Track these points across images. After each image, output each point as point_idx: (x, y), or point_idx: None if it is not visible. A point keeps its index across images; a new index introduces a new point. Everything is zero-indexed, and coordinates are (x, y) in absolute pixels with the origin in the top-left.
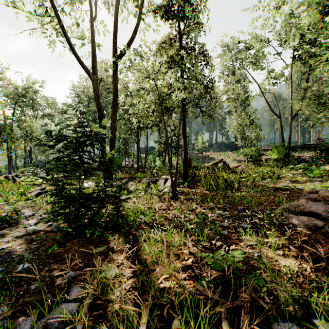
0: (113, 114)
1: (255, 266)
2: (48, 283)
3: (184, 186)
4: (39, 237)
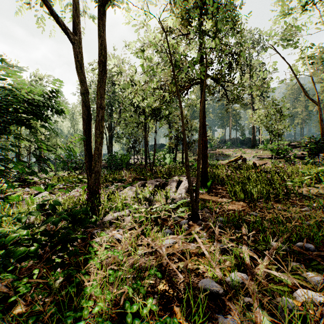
0: (99, 86)
1: None
2: None
3: (203, 192)
4: None
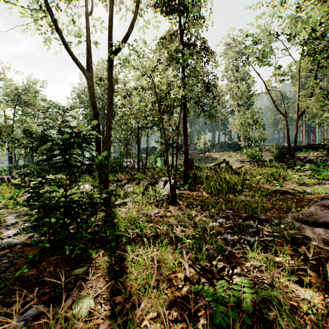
0: (108, 113)
1: (266, 298)
2: (0, 325)
3: (184, 189)
4: (7, 257)
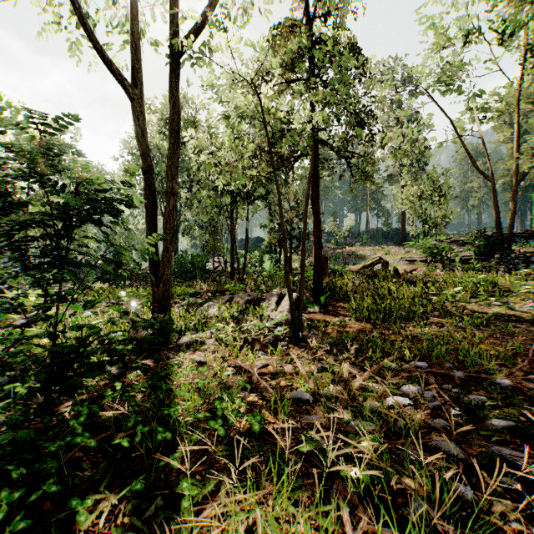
0: (170, 165)
1: None
2: None
3: (315, 310)
4: None
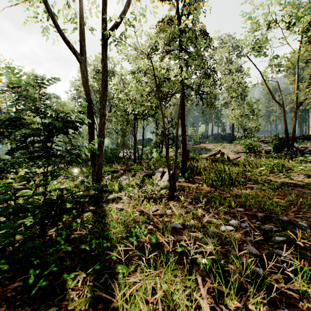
0: (102, 99)
1: None
2: None
3: (182, 180)
4: None
